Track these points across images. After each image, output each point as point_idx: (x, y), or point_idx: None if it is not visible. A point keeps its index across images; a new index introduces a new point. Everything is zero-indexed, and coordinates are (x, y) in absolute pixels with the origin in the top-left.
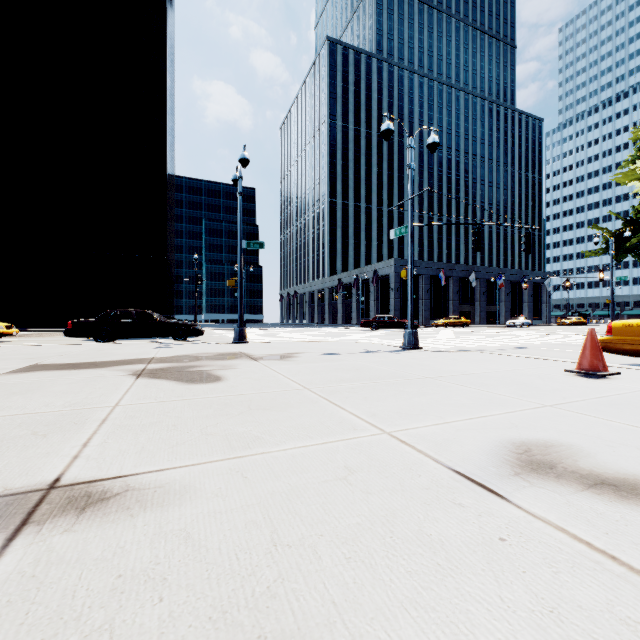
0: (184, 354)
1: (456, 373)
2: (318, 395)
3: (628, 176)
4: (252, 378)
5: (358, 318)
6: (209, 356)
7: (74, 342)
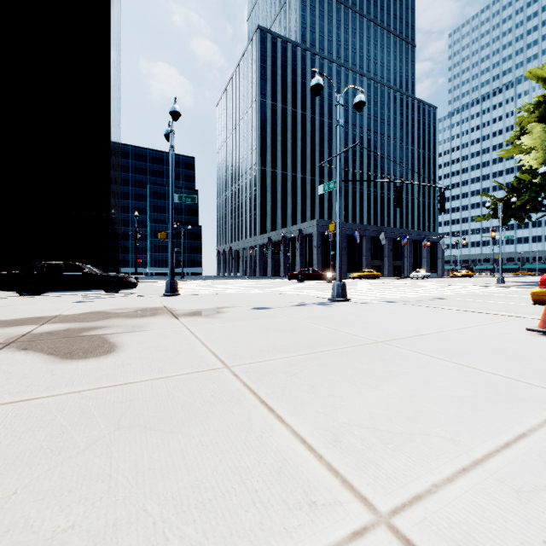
0: (99, 310)
1: (407, 334)
2: (242, 382)
3: (510, 152)
4: (158, 347)
5: (285, 271)
6: (126, 312)
7: (0, 295)
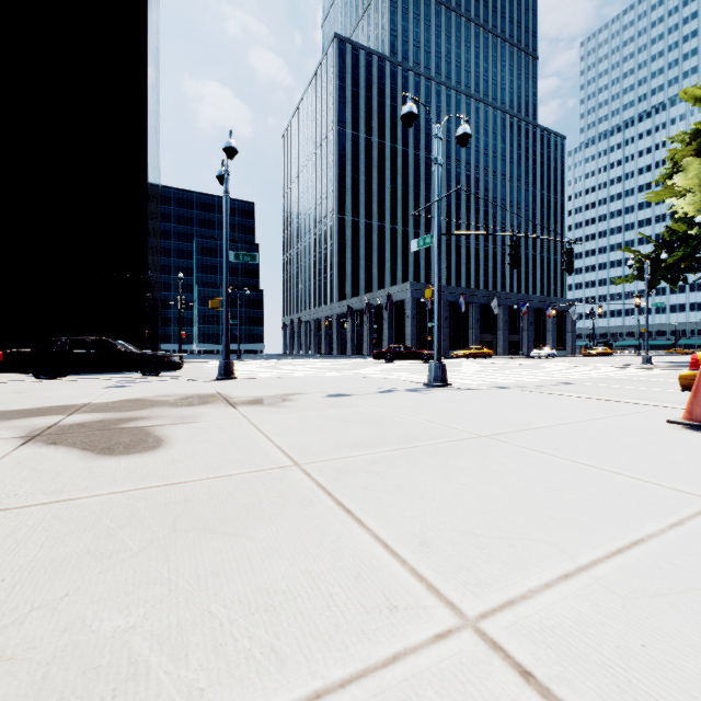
0: (138, 397)
1: (519, 427)
2: (315, 482)
3: (660, 195)
4: (213, 442)
5: (370, 348)
6: (171, 400)
7: (12, 379)
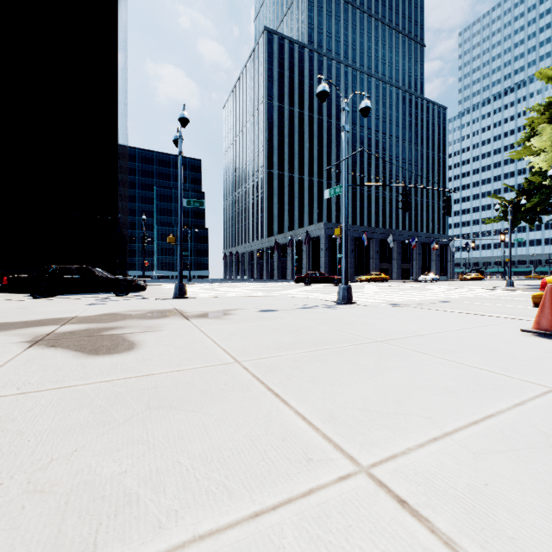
0: (113, 312)
1: (406, 334)
2: (251, 374)
3: (521, 154)
4: (174, 345)
5: (292, 274)
6: (139, 314)
7: (13, 298)
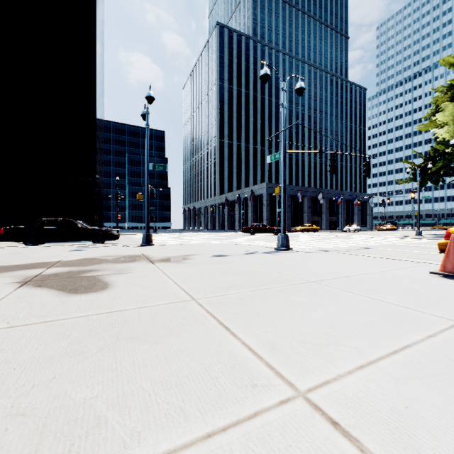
0: (91, 257)
1: (335, 276)
2: (205, 310)
3: (427, 126)
4: (141, 285)
5: (240, 225)
6: (112, 259)
7: (9, 245)
